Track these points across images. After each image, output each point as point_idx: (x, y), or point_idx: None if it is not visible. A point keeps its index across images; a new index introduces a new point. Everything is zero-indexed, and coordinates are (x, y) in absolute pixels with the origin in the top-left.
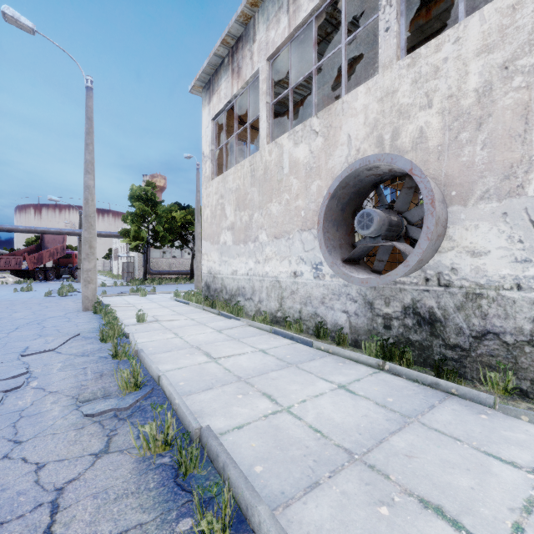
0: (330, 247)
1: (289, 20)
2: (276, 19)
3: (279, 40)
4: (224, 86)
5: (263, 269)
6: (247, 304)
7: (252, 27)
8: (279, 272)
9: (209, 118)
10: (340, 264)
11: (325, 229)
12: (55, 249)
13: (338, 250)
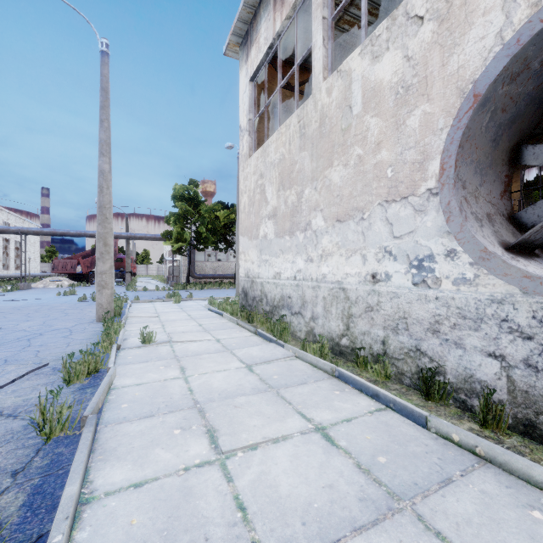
0: (472, 218)
1: None
2: None
3: None
4: (264, 28)
5: (317, 270)
6: (294, 321)
7: None
8: (345, 274)
9: (246, 80)
10: (503, 253)
11: (459, 181)
12: None
13: (487, 226)
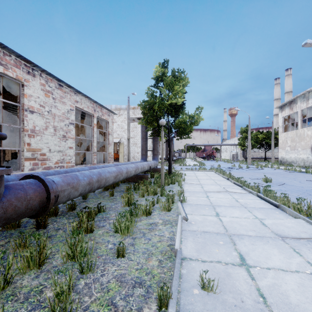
0: None
1: (306, 104)
2: (303, 102)
3: (304, 107)
4: (287, 110)
5: (299, 156)
6: (294, 165)
7: (296, 101)
8: (304, 157)
9: (281, 116)
10: None
11: None
12: (209, 150)
13: None
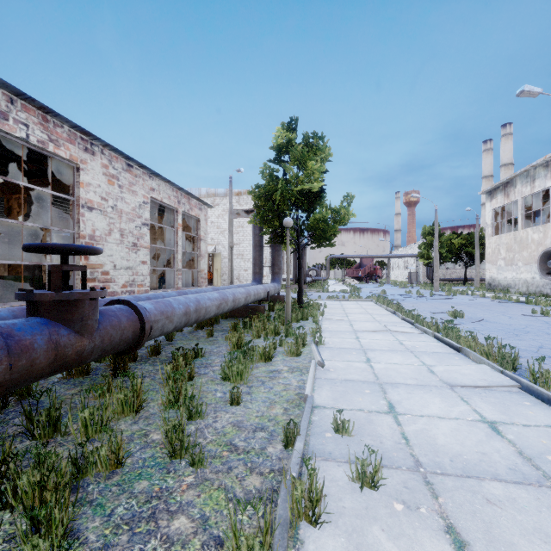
0: (541, 270)
1: (530, 189)
2: (525, 185)
3: (527, 194)
4: (500, 198)
5: (519, 276)
6: (512, 290)
7: (514, 182)
8: (527, 277)
9: (490, 208)
10: (544, 274)
11: (540, 265)
12: (369, 265)
13: (545, 270)
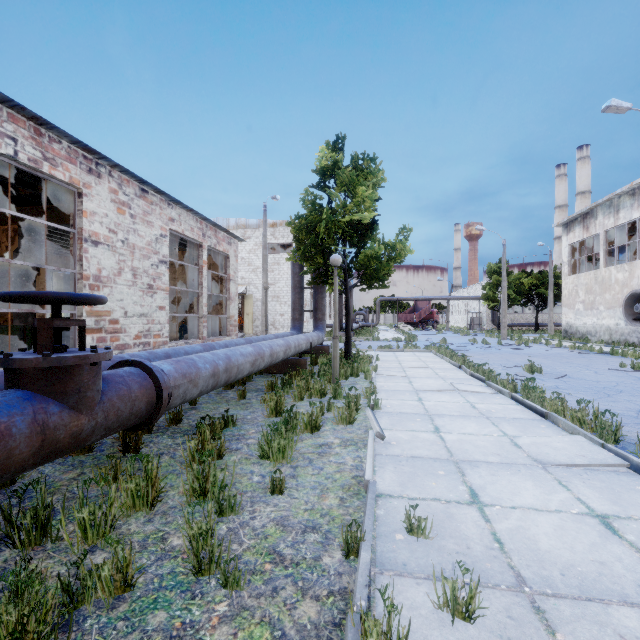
0: (627, 315)
1: (614, 221)
2: (608, 217)
3: (609, 226)
4: (578, 231)
5: (601, 322)
6: (592, 339)
7: (595, 212)
8: (609, 323)
9: (566, 243)
10: (630, 320)
11: (625, 309)
12: (426, 308)
13: (631, 316)
